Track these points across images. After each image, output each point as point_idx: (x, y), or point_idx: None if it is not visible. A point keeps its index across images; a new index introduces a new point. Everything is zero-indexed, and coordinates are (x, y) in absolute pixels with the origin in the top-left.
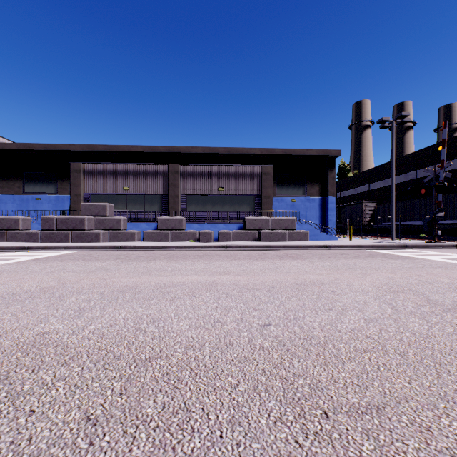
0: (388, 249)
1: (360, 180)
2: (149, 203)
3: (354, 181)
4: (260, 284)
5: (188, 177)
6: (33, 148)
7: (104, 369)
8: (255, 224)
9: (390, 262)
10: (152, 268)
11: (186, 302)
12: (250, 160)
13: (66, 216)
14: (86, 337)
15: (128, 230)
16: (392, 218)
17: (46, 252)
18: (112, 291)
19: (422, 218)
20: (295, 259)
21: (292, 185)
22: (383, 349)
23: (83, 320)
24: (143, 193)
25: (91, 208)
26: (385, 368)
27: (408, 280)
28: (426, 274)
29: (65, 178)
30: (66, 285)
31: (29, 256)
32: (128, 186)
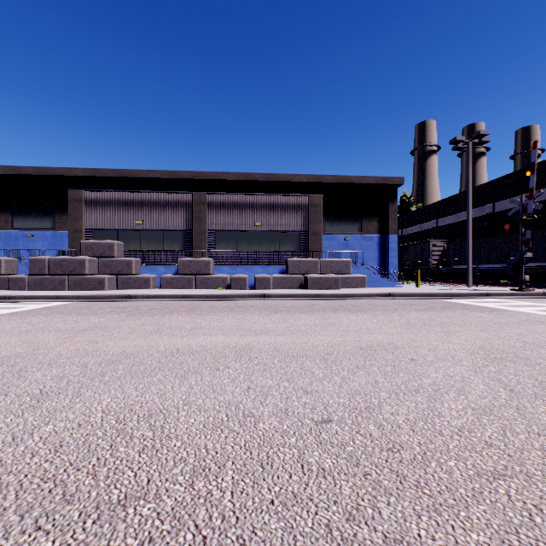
0: (466, 298)
1: (426, 214)
2: (169, 241)
3: (419, 216)
4: (310, 349)
5: (217, 209)
6: (23, 172)
7: (35, 530)
8: (301, 267)
9: (474, 315)
10: (165, 325)
11: (205, 379)
12: (295, 189)
13: (62, 256)
14: (30, 450)
15: (141, 274)
16: (468, 260)
17: (31, 303)
18: (100, 362)
19: (502, 260)
20: (353, 312)
21: (345, 220)
22: (523, 471)
23: (39, 415)
24: (161, 228)
25: (94, 247)
26: (543, 519)
27: (508, 342)
28: (528, 332)
29: (64, 211)
30: (38, 352)
31: (7, 309)
32: (142, 219)
